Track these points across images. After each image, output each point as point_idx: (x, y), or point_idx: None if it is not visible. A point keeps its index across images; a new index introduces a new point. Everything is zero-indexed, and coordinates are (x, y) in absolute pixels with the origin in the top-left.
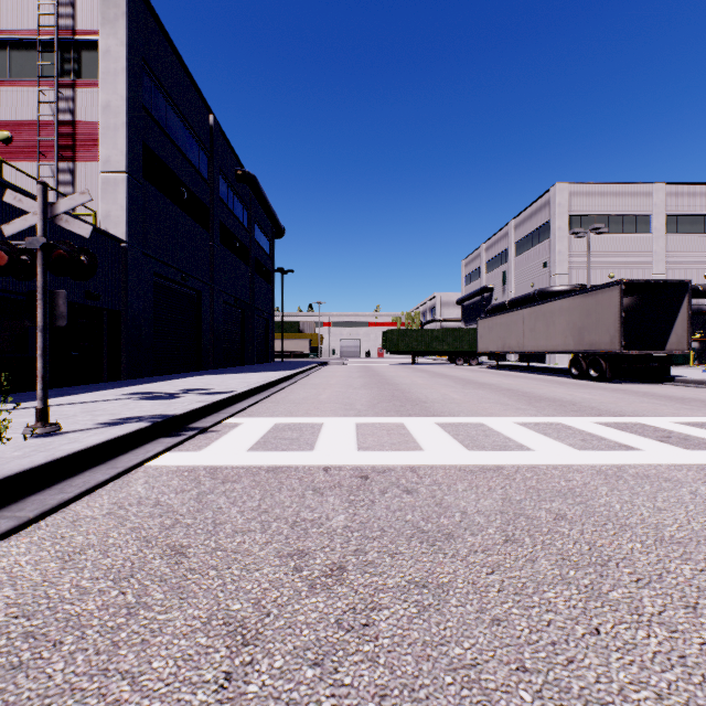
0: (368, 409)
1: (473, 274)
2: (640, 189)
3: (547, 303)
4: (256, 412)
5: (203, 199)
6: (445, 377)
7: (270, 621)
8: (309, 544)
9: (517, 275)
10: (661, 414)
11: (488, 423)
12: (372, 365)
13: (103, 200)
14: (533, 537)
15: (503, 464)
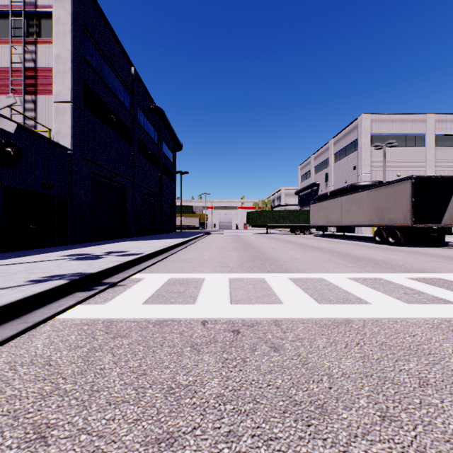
0: (238, 267)
1: (306, 174)
2: (418, 117)
3: (358, 193)
4: (156, 268)
5: (127, 123)
6: (289, 243)
7: None
8: (180, 423)
9: (336, 175)
10: (452, 271)
11: (327, 278)
12: (240, 234)
13: (55, 121)
14: (409, 413)
15: (351, 318)
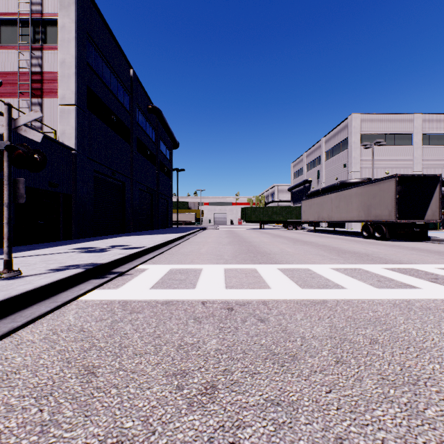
0: (232, 259)
1: (298, 171)
2: (405, 117)
3: (347, 190)
4: (158, 260)
5: (126, 123)
6: (281, 237)
7: (155, 439)
8: (189, 365)
9: (327, 172)
10: (427, 262)
11: (312, 268)
12: (234, 230)
13: (60, 123)
14: (357, 359)
15: (327, 299)
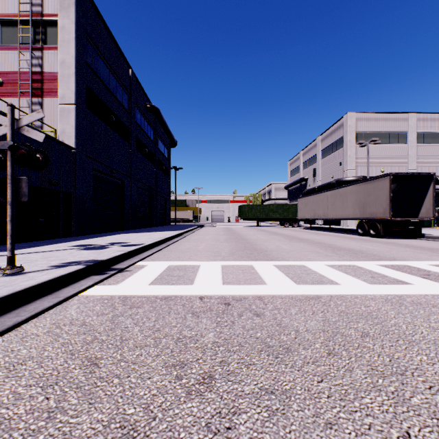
0: (230, 256)
1: (295, 170)
2: (400, 116)
3: (342, 188)
4: (157, 257)
5: (125, 122)
6: (278, 235)
7: (156, 424)
8: (188, 356)
9: (323, 170)
10: (420, 259)
11: (308, 265)
12: (231, 227)
13: (60, 122)
14: (348, 351)
15: (321, 294)
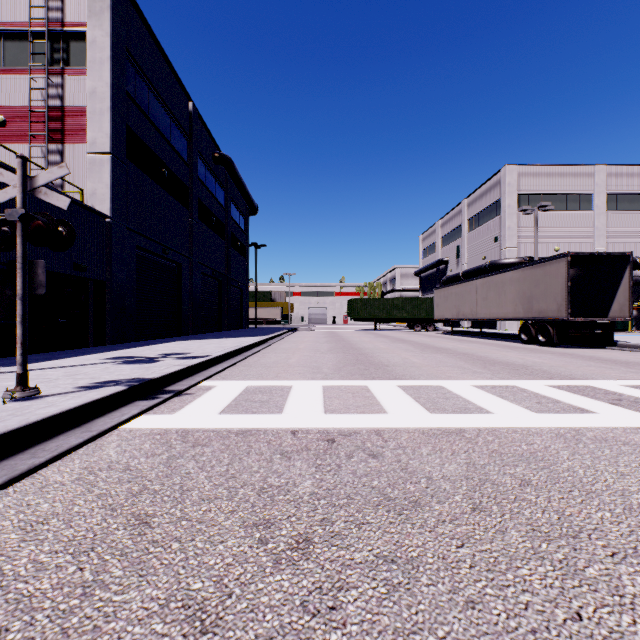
0: (335, 373)
1: (430, 248)
2: (583, 170)
3: (499, 274)
4: (229, 375)
5: (183, 178)
6: (404, 342)
7: (232, 603)
8: (275, 513)
9: (470, 249)
10: (609, 377)
11: (447, 385)
12: (337, 331)
13: (89, 179)
14: (500, 505)
15: (465, 427)
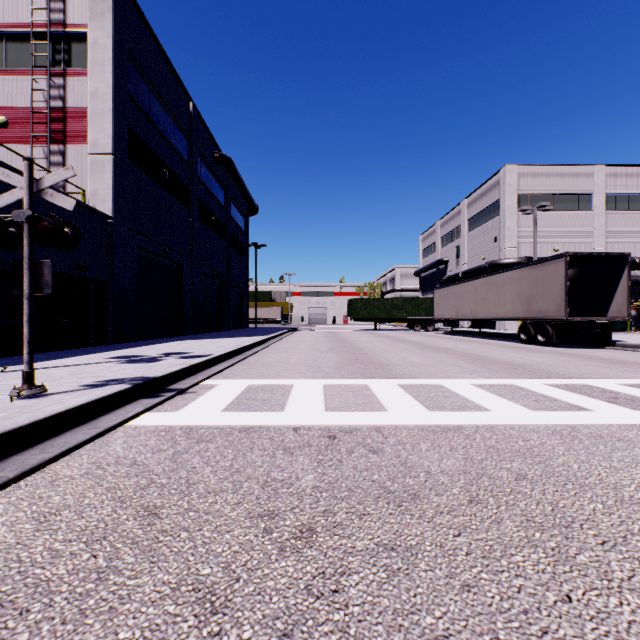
0: (335, 372)
1: (430, 248)
2: (582, 170)
3: (498, 274)
4: (231, 374)
5: (183, 179)
6: (404, 342)
7: (240, 587)
8: (279, 504)
9: (470, 249)
10: (606, 376)
11: (446, 384)
12: (337, 331)
13: (91, 179)
14: (496, 498)
15: (463, 425)
